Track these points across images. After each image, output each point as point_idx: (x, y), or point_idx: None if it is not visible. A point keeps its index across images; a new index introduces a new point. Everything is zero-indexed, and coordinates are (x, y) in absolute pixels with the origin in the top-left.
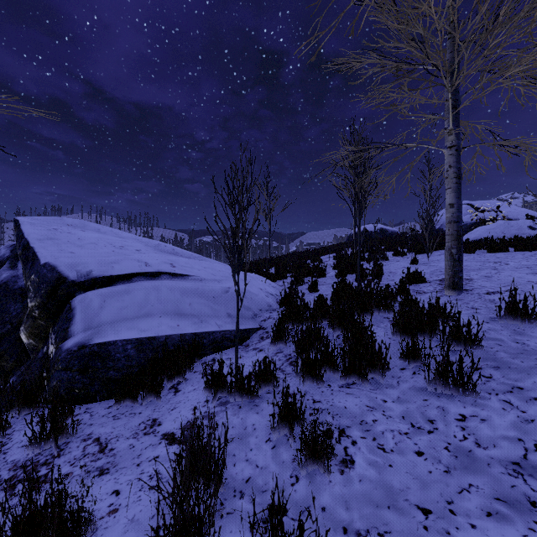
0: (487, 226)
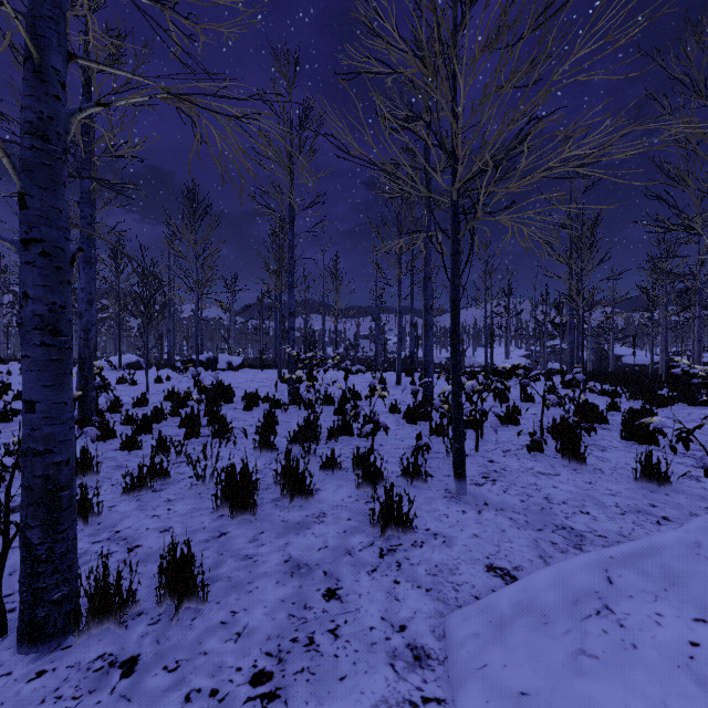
0: None
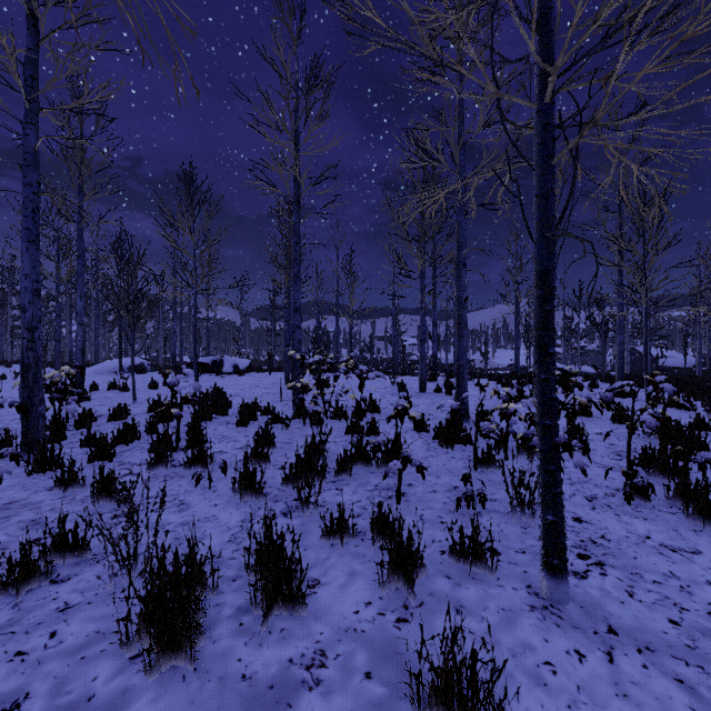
0: None
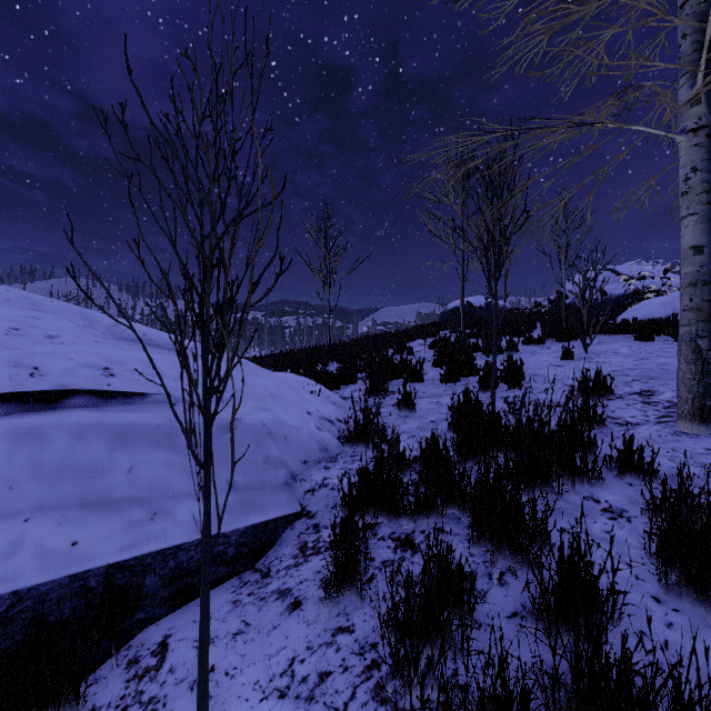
0: (659, 299)
